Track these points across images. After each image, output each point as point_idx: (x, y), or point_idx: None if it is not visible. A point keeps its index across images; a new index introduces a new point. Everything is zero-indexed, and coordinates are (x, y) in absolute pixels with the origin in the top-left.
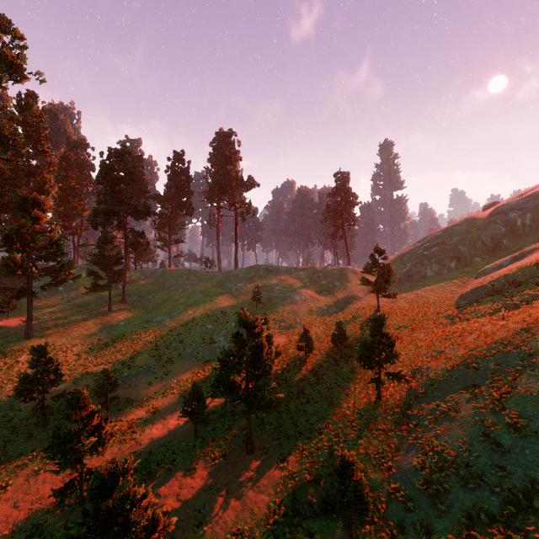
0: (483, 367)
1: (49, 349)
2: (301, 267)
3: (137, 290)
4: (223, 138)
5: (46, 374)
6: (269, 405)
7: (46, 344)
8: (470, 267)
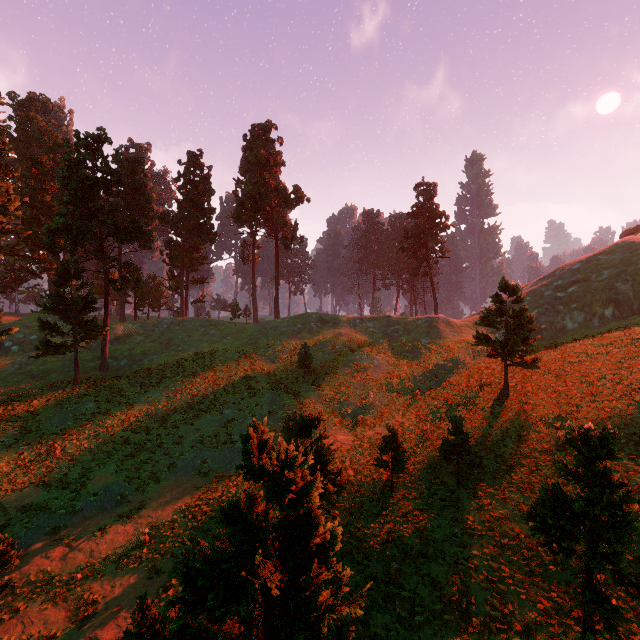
0: None
1: None
2: (369, 316)
3: (129, 349)
4: (258, 133)
5: None
6: None
7: None
8: None
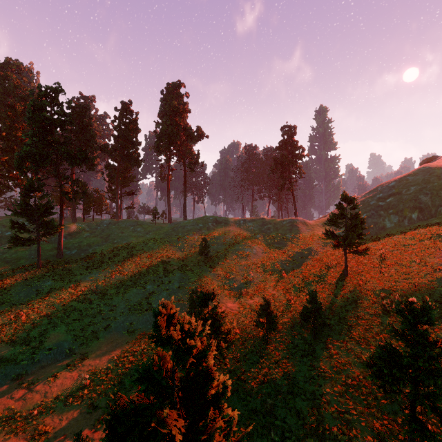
0: None
1: None
2: (249, 218)
3: (78, 242)
4: (171, 89)
5: None
6: None
7: None
8: (437, 218)
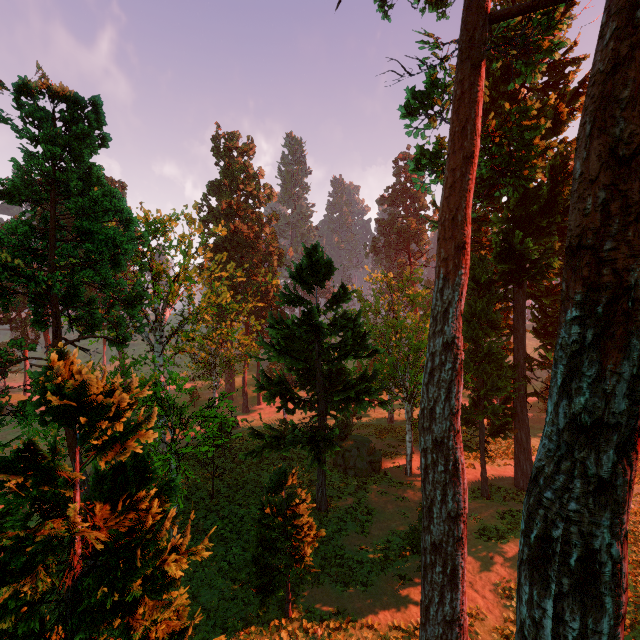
0: None
1: None
2: None
3: None
4: None
5: None
6: None
7: None
8: None
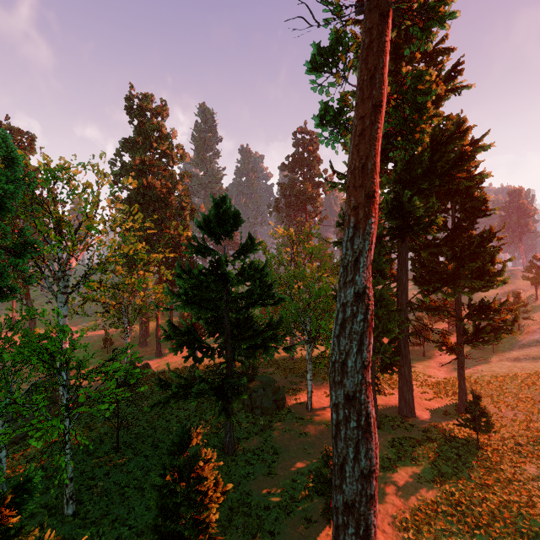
0: None
1: None
2: None
3: None
4: None
5: None
6: None
7: None
8: None
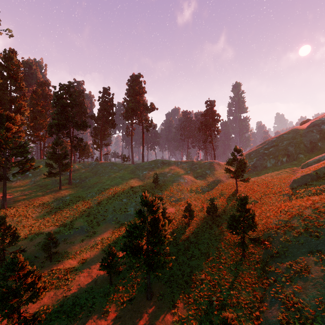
0: (324, 236)
1: (16, 216)
2: (184, 161)
3: (79, 175)
4: (134, 79)
5: (6, 236)
6: (164, 265)
7: (6, 215)
8: (296, 161)
